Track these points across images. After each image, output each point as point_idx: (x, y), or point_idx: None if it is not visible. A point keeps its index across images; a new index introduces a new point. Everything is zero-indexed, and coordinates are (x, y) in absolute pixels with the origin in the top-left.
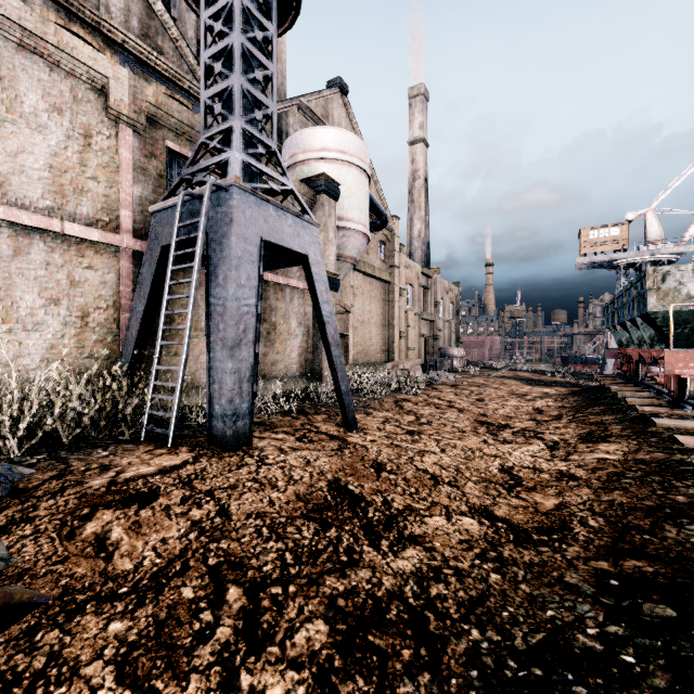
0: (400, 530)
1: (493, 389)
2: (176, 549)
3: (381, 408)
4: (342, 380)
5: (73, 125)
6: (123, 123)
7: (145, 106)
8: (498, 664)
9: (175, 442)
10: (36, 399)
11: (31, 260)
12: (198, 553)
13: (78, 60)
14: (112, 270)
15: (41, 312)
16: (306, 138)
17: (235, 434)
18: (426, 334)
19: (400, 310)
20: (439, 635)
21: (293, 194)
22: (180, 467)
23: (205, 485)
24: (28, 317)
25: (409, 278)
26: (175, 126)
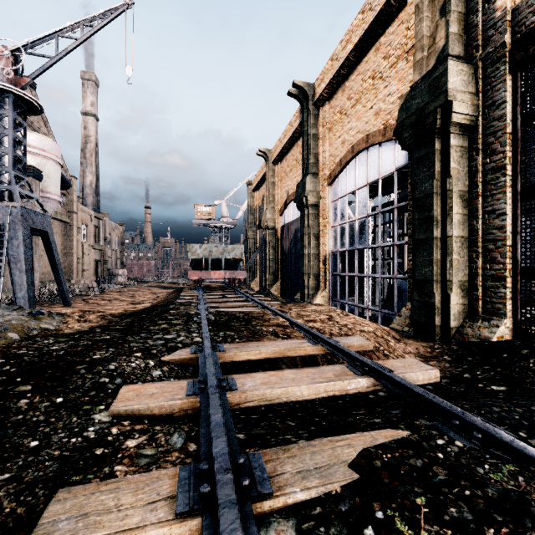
0: (104, 312)
1: (142, 292)
2: None
3: (75, 303)
4: (64, 285)
5: None
6: None
7: None
8: (123, 314)
9: None
10: None
11: None
12: None
13: None
14: None
15: None
16: None
17: (30, 303)
18: (98, 259)
19: (78, 243)
20: (114, 315)
21: (36, 201)
22: None
23: None
24: None
25: (84, 220)
26: None
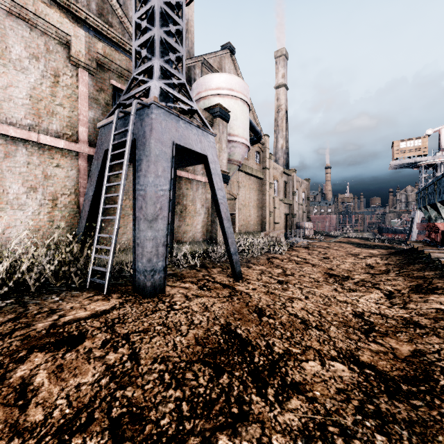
0: (283, 377)
1: (335, 250)
2: (86, 396)
3: (258, 263)
4: (231, 244)
5: (46, 68)
6: (81, 67)
7: (97, 56)
8: None
9: (110, 290)
10: (6, 258)
11: (17, 161)
12: (105, 402)
13: (49, 23)
14: (73, 168)
15: (24, 197)
16: (207, 81)
17: (153, 284)
18: (287, 213)
19: (269, 197)
20: None
21: (197, 113)
22: (108, 312)
23: (124, 328)
24: (15, 200)
25: (275, 176)
26: (117, 70)
